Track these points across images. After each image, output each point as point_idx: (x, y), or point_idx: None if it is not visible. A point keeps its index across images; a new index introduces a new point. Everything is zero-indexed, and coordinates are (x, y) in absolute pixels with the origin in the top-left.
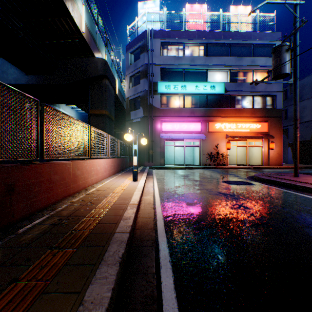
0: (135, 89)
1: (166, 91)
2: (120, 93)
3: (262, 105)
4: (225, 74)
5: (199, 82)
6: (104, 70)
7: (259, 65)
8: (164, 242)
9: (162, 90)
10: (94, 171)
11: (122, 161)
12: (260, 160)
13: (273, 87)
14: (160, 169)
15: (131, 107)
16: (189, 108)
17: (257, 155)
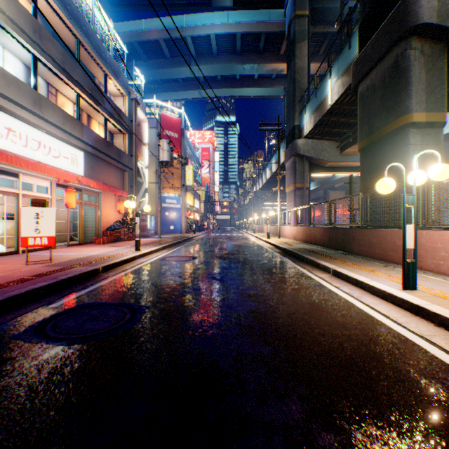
0: None
1: None
2: None
3: None
4: None
5: None
6: None
7: None
8: (286, 260)
9: None
10: (447, 251)
11: None
12: None
13: None
14: None
15: None
16: None
17: None
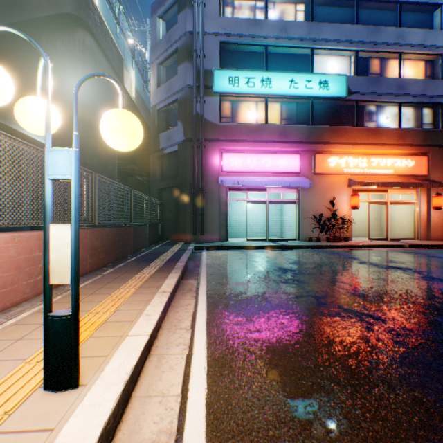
0: (169, 87)
1: (231, 90)
2: (143, 103)
3: (415, 123)
4: (346, 61)
5: (297, 73)
6: (77, 3)
7: (411, 43)
8: None
9: (223, 86)
10: None
11: (115, 236)
12: (409, 230)
13: (438, 87)
14: (218, 250)
15: (161, 124)
16: (278, 126)
17: (402, 220)
